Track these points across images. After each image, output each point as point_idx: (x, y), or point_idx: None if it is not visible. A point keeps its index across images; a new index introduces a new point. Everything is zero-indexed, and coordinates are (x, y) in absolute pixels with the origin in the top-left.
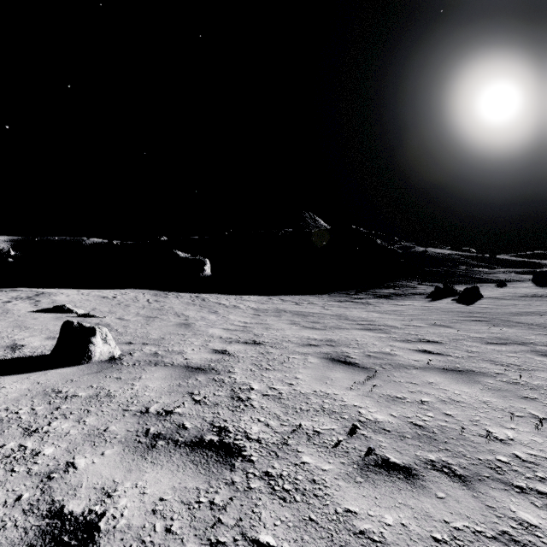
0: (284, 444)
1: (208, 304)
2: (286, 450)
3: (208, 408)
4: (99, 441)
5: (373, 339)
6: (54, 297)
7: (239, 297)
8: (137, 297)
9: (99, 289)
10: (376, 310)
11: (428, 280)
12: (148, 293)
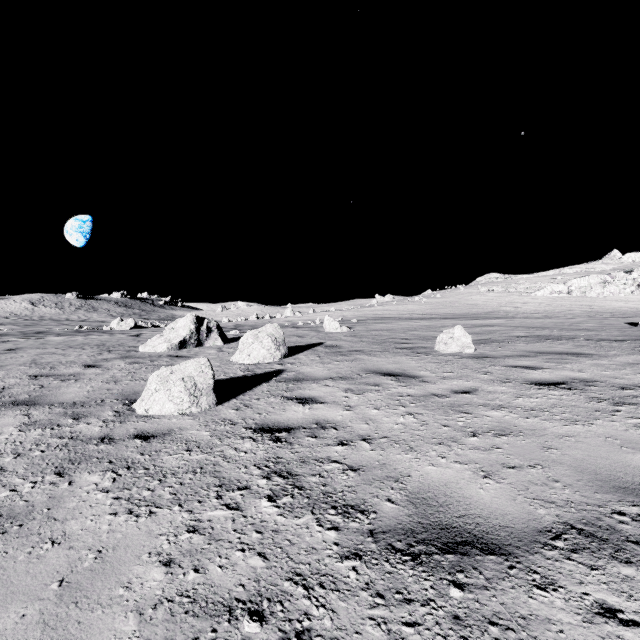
0: (5, 378)
1: None
2: (7, 377)
3: (35, 383)
4: (97, 373)
5: None
6: None
7: None
8: None
9: None
10: None
11: None
12: None
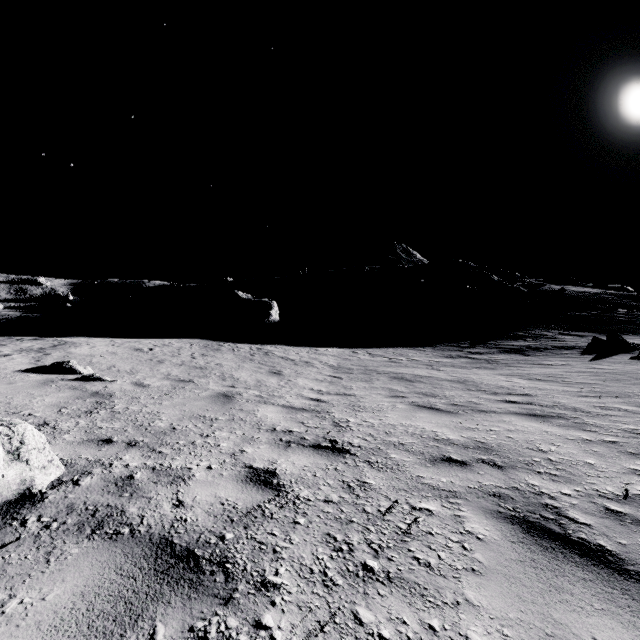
0: None
1: (270, 360)
2: None
3: None
4: None
5: (574, 448)
6: (73, 348)
7: (314, 350)
8: (180, 350)
9: (140, 338)
10: (515, 373)
11: (574, 329)
12: (197, 344)
